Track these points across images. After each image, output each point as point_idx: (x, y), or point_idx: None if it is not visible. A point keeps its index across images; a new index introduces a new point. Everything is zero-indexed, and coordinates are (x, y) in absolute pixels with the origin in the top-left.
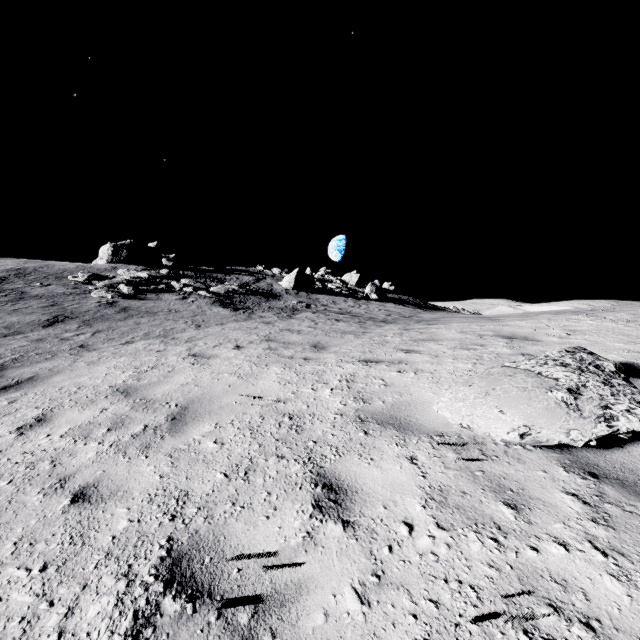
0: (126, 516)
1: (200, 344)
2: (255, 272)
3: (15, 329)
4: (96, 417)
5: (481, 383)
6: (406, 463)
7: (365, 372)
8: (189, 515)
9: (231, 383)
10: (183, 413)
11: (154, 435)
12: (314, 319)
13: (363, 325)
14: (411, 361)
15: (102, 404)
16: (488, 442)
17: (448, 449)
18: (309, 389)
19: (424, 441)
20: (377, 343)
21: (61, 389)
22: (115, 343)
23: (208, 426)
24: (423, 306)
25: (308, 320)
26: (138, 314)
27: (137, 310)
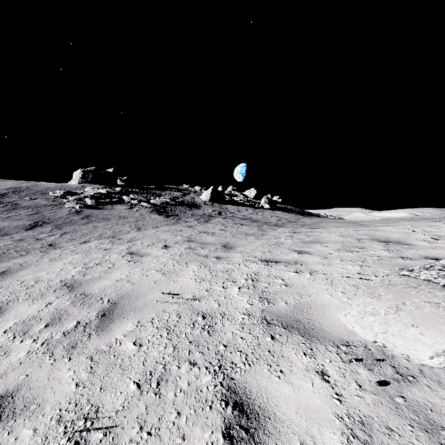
0: (29, 441)
1: (138, 244)
2: (182, 189)
3: (5, 231)
4: (40, 311)
5: (388, 295)
6: (317, 379)
7: (267, 272)
8: (93, 443)
9: (156, 280)
10: (112, 309)
11: (82, 333)
12: (224, 223)
13: (261, 228)
14: (305, 262)
15: (49, 298)
16: (398, 356)
17: (358, 363)
18: (220, 287)
19: (331, 351)
20: (274, 244)
21: (22, 282)
22: (75, 242)
23: (131, 324)
24: (302, 213)
25: (220, 224)
26: (96, 220)
27: (96, 217)
